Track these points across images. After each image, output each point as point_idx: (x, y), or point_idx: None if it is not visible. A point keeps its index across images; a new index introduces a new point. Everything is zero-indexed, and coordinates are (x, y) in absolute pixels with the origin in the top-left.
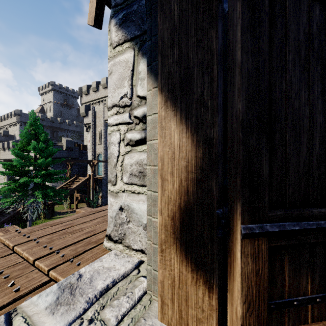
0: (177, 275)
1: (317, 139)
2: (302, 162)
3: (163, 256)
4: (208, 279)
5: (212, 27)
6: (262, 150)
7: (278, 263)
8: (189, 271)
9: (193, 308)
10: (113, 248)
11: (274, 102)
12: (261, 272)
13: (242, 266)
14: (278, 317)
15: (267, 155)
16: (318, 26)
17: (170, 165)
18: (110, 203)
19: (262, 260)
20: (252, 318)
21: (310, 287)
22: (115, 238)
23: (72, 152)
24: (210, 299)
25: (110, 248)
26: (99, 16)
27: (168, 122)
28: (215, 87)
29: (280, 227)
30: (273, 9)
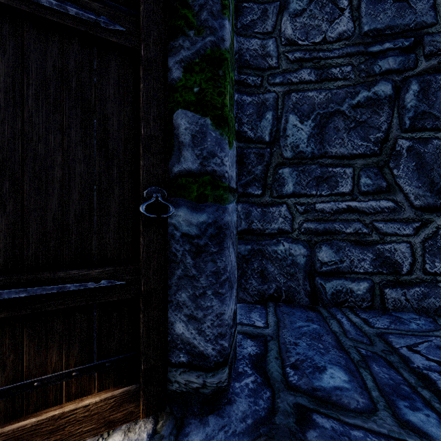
0: None
1: (76, 192)
2: (51, 217)
3: None
4: None
5: None
6: None
7: (8, 341)
8: None
9: None
10: None
11: (2, 143)
12: None
13: None
14: (8, 407)
15: None
16: (77, 62)
17: None
18: None
19: None
20: None
21: (65, 361)
22: None
23: None
24: None
25: None
26: None
27: None
28: None
29: None
30: None
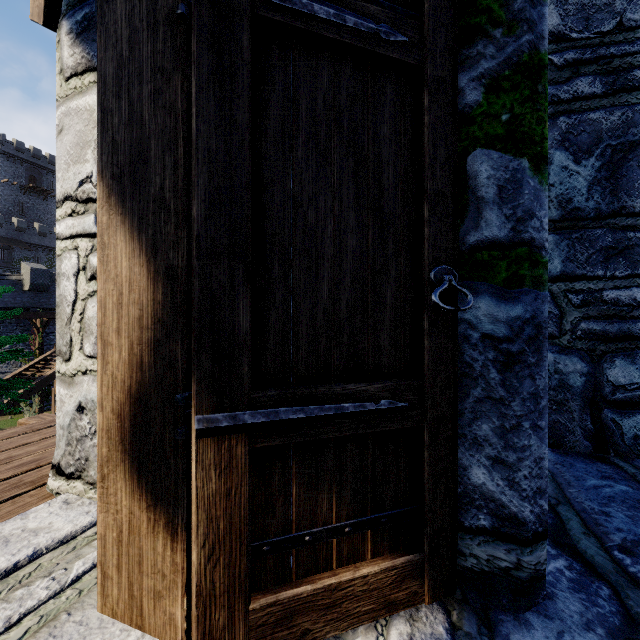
0: (126, 520)
1: (348, 274)
2: (321, 310)
3: (105, 488)
4: (170, 519)
5: (177, 71)
6: (237, 288)
7: (278, 476)
8: (144, 509)
9: (150, 576)
10: (65, 491)
11: (271, 210)
12: (235, 492)
13: (198, 485)
14: (278, 566)
15: (247, 297)
16: (349, 93)
17: (115, 316)
18: (60, 398)
19: (238, 472)
20: (219, 570)
21: (336, 511)
22: (69, 469)
23: (47, 296)
24: (174, 553)
25: (59, 491)
26: (57, 7)
27: (113, 235)
28: (180, 177)
29: (270, 416)
30: (269, 56)
